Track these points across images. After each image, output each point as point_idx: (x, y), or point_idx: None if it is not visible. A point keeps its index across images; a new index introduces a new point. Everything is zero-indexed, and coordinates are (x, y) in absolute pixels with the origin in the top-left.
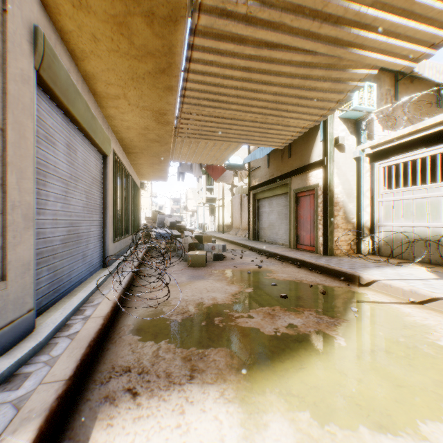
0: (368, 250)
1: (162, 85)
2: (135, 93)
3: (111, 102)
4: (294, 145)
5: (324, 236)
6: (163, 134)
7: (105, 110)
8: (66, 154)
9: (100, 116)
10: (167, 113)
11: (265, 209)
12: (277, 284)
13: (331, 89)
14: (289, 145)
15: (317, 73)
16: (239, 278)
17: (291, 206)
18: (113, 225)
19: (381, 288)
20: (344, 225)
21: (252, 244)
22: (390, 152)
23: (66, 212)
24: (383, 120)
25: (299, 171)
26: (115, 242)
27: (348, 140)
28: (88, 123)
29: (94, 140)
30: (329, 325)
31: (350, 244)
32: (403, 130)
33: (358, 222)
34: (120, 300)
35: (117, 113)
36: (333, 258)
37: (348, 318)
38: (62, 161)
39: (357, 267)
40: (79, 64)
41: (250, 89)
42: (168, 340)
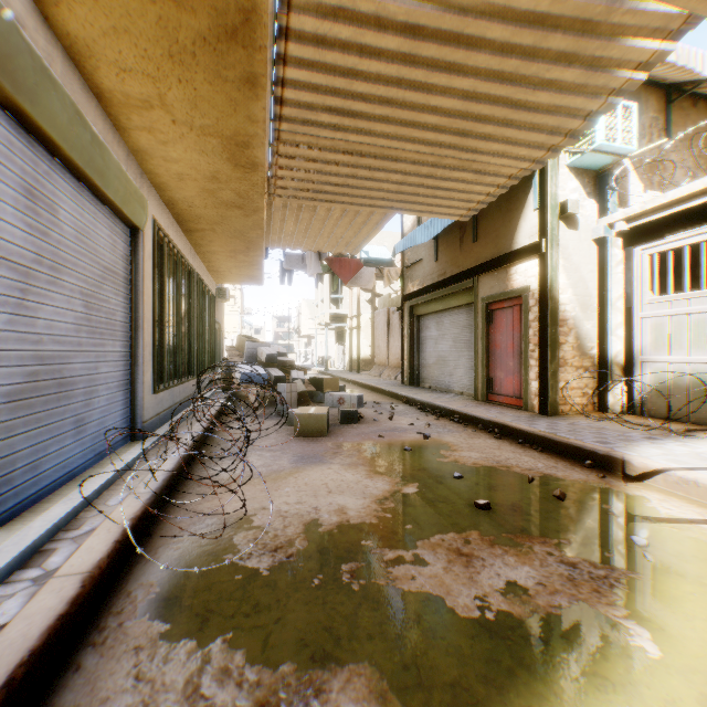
0: (621, 405)
1: (234, 73)
2: (181, 93)
3: (137, 116)
4: (483, 220)
5: (540, 380)
6: (248, 191)
7: (129, 136)
8: (24, 208)
9: (120, 148)
10: (251, 142)
11: (430, 332)
12: (465, 474)
13: (577, 88)
14: (474, 219)
15: (556, 45)
16: (389, 461)
17: (477, 327)
18: (155, 360)
19: (674, 486)
20: (576, 361)
21: (409, 393)
22: (664, 227)
23: (22, 333)
24: (645, 173)
25: (493, 264)
26: (160, 392)
27: (583, 207)
28: (82, 152)
29: (103, 191)
30: (600, 587)
31: (591, 395)
32: (693, 184)
33: (601, 355)
34: (144, 517)
35: (154, 144)
36: (560, 420)
37: (634, 566)
38: (10, 223)
39: (611, 440)
40: (51, 14)
41: (414, 86)
42: (231, 637)
